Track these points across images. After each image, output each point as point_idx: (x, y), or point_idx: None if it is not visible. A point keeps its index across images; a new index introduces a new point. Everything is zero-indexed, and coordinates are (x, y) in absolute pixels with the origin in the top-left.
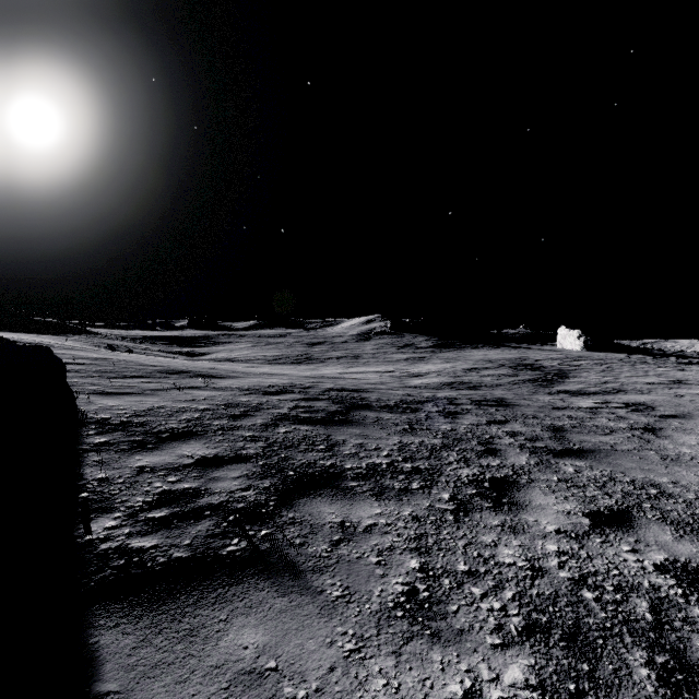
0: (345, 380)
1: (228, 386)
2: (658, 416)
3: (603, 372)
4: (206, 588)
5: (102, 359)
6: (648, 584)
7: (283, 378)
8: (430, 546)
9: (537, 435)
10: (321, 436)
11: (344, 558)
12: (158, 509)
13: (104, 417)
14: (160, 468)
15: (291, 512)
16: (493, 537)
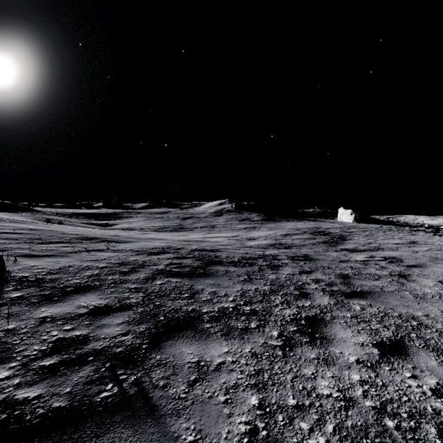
0: (205, 243)
1: (124, 248)
2: (405, 266)
3: (367, 236)
4: (75, 441)
5: (35, 230)
6: (431, 409)
7: (163, 242)
8: (266, 381)
9: (333, 281)
10: (186, 286)
11: (198, 399)
12: (50, 357)
13: (24, 275)
14: (59, 317)
15: (158, 354)
16: (312, 370)
